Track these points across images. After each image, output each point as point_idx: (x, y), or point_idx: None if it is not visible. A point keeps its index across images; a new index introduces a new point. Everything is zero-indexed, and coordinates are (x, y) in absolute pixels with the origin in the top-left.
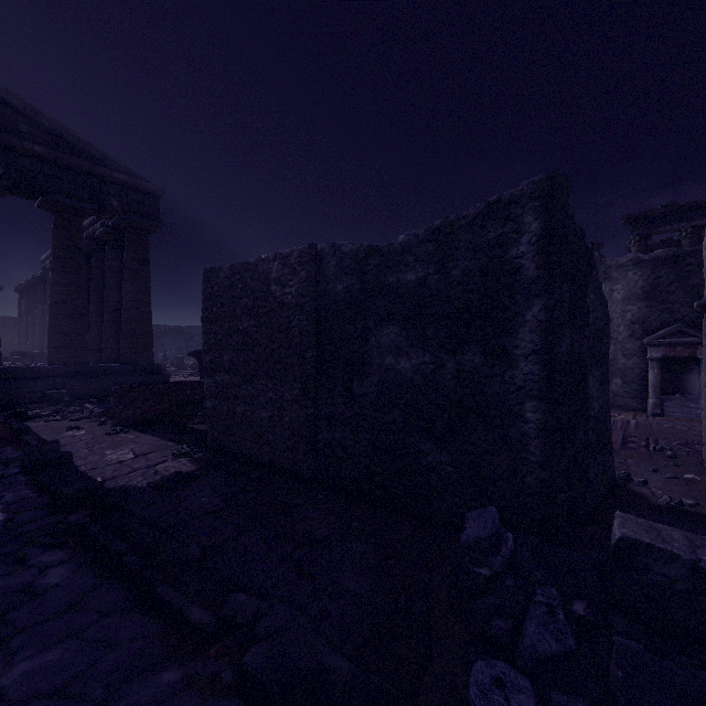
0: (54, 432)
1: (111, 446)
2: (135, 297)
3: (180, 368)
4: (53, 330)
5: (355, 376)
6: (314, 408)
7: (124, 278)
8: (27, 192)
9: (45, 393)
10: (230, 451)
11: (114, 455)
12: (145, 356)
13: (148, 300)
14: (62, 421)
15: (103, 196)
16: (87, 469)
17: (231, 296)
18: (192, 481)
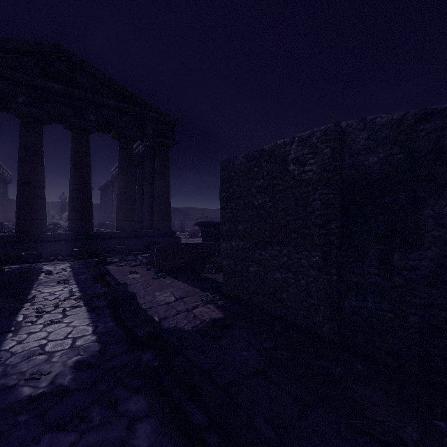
0: (122, 275)
1: (158, 288)
2: (161, 189)
3: (182, 233)
4: (119, 210)
5: (396, 248)
6: (338, 276)
7: (155, 177)
8: (106, 129)
9: (115, 247)
10: (243, 301)
11: (161, 296)
12: (167, 226)
13: (168, 190)
14: (125, 267)
15: (144, 128)
16: (146, 307)
17: (246, 178)
18: (226, 329)
